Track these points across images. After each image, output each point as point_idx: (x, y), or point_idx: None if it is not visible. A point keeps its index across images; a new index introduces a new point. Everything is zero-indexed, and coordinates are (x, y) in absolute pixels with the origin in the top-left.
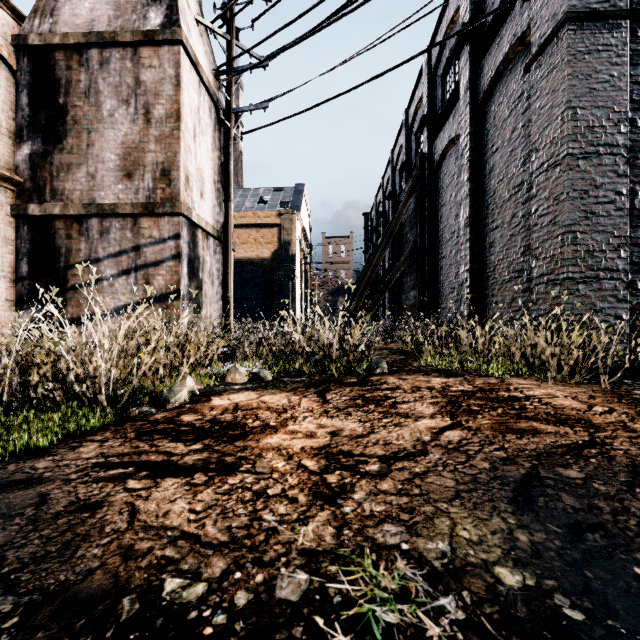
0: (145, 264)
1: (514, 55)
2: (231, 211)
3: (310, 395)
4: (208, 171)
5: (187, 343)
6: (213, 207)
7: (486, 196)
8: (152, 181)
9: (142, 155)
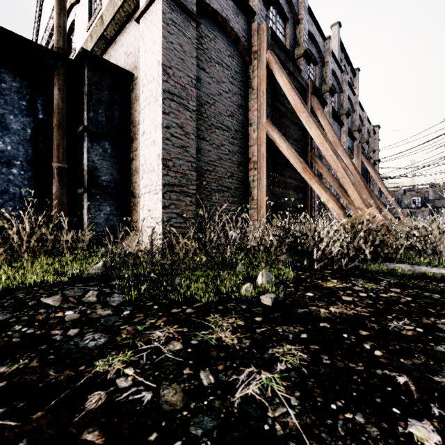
0: None
1: None
2: None
3: None
4: None
5: None
6: None
7: None
8: None
9: None
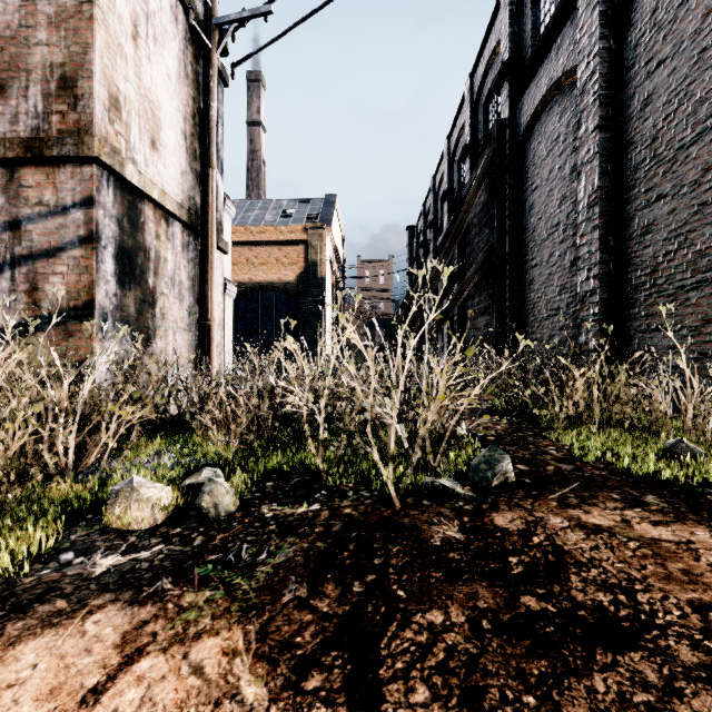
0: (29, 254)
1: None
2: (213, 183)
3: (316, 668)
4: (170, 110)
5: (30, 416)
6: (181, 174)
7: (633, 150)
8: (42, 99)
9: (24, 51)
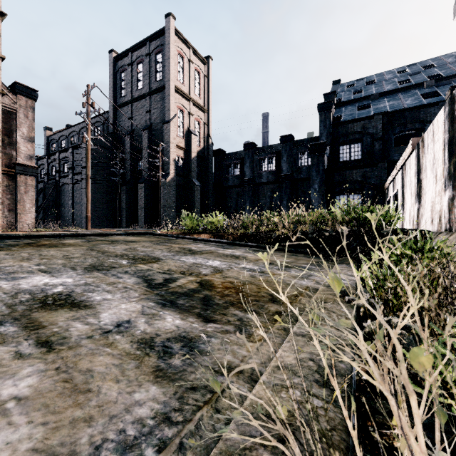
0: None
1: (80, 182)
2: None
3: None
4: None
5: None
6: None
7: (75, 200)
8: None
9: None
